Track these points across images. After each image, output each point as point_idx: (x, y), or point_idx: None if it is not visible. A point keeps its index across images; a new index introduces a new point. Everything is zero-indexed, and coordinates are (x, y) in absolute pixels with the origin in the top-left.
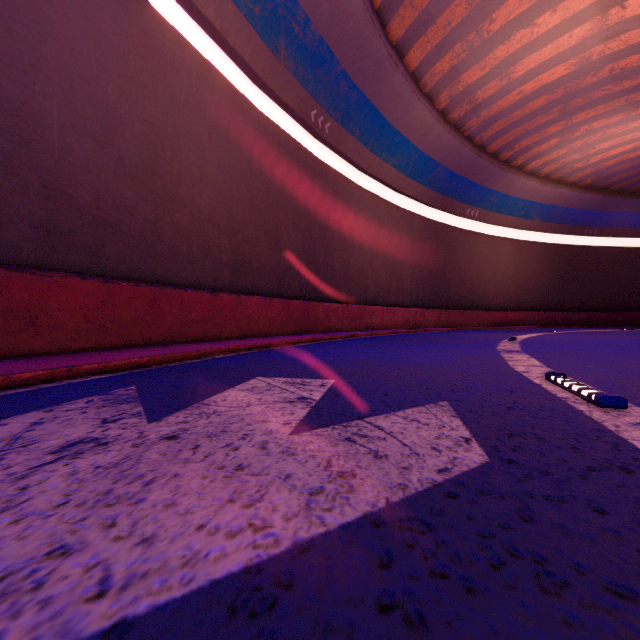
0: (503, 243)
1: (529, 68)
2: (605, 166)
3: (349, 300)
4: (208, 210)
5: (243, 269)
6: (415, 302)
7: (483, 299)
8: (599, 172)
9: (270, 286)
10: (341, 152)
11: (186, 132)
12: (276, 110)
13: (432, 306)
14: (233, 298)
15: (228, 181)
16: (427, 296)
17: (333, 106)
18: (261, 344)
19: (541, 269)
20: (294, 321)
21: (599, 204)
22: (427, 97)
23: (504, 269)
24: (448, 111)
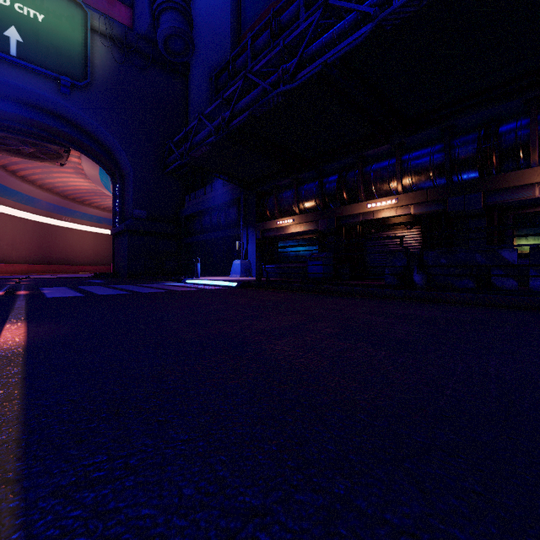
0: (87, 233)
1: (74, 184)
2: None
3: None
4: None
5: None
6: (29, 261)
7: (75, 260)
8: None
9: None
10: None
11: None
12: None
13: (41, 263)
14: None
15: None
16: (37, 258)
17: None
18: None
19: (109, 246)
20: None
21: None
22: (30, 182)
23: (88, 246)
24: (43, 186)
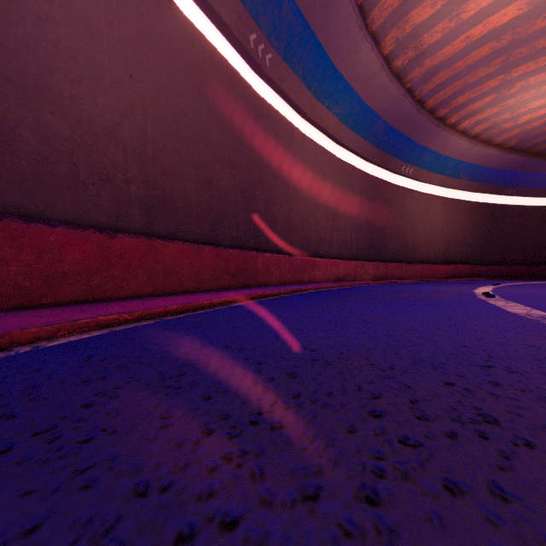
0: (433, 200)
1: (481, 7)
2: (531, 127)
3: (291, 251)
4: (106, 122)
5: (162, 208)
6: (355, 255)
7: (416, 253)
8: (524, 133)
9: (200, 231)
10: (283, 91)
11: (66, 1)
12: (208, 26)
13: (370, 259)
14: (141, 242)
15: (139, 91)
16: (366, 249)
17: (275, 34)
18: (167, 308)
19: (467, 225)
20: (229, 273)
21: (520, 165)
22: (373, 38)
23: (434, 225)
24: (392, 57)
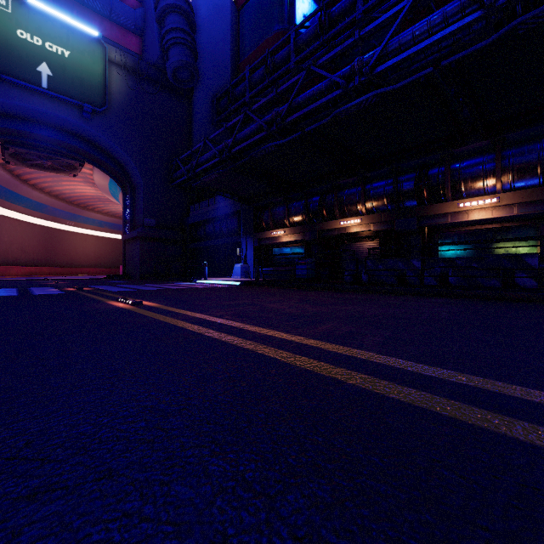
0: (89, 237)
1: (81, 191)
2: None
3: None
4: None
5: None
6: (36, 264)
7: (78, 262)
8: None
9: None
10: None
11: None
12: None
13: (47, 266)
14: None
15: None
16: (44, 261)
17: None
18: None
19: (110, 249)
20: None
21: None
22: (40, 189)
23: (90, 249)
24: (51, 192)
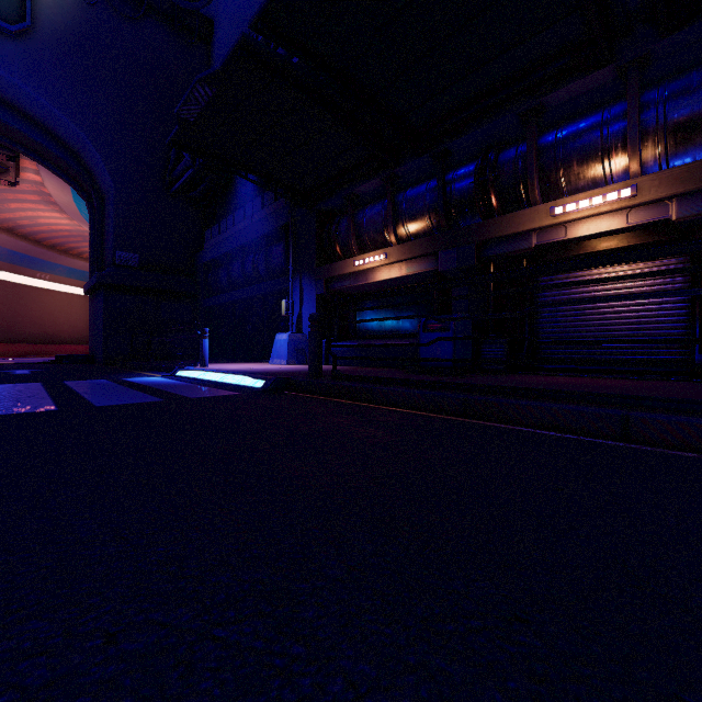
0: (77, 298)
1: (48, 222)
2: None
3: None
4: None
5: None
6: None
7: (57, 336)
8: None
9: None
10: None
11: None
12: None
13: (0, 341)
14: None
15: None
16: None
17: None
18: None
19: None
20: None
21: None
22: None
23: (78, 316)
24: None
